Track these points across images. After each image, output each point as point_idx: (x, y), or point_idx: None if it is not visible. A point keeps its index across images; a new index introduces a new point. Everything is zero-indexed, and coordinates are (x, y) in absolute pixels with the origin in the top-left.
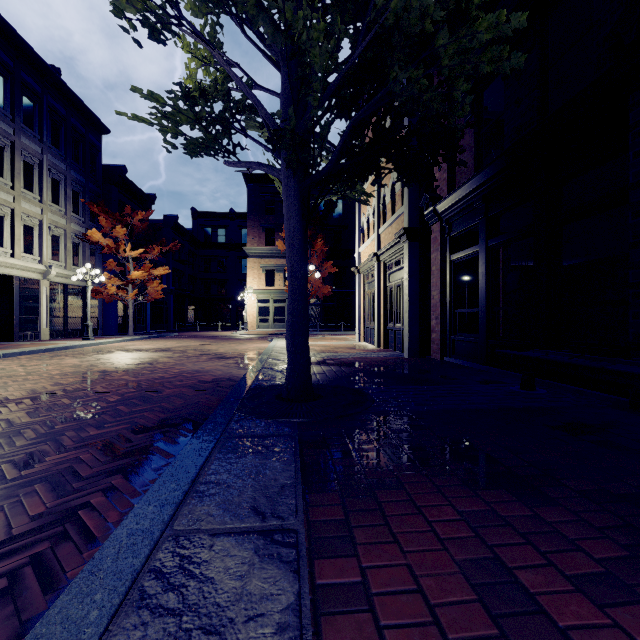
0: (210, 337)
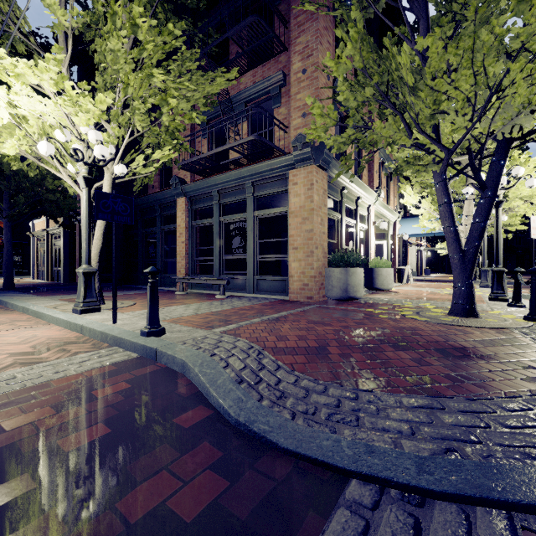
0: None
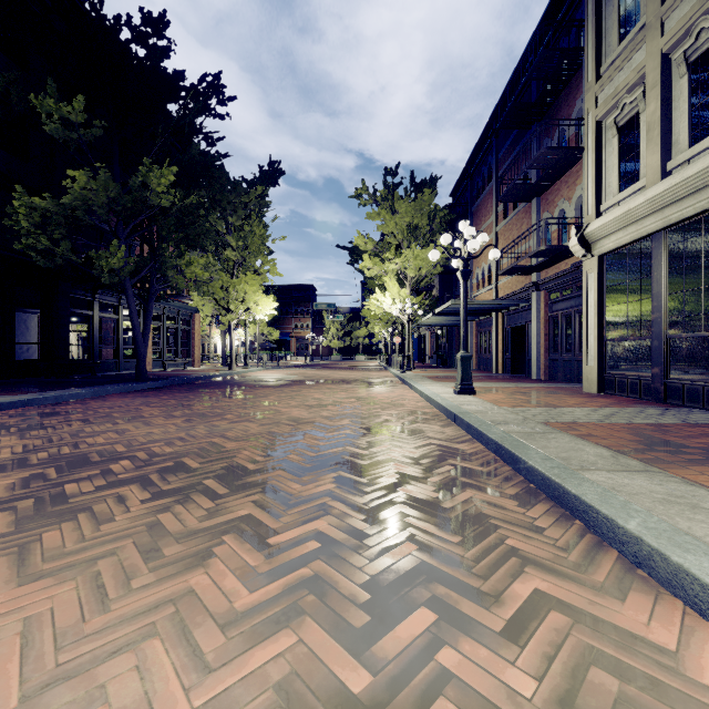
0: None
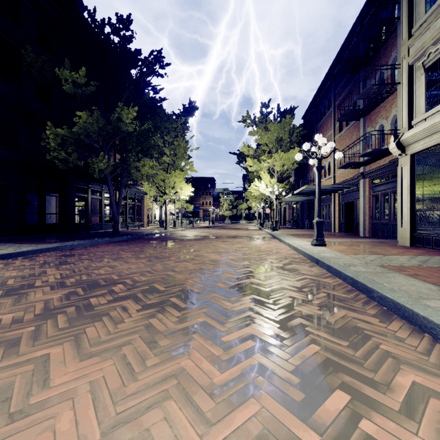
0: None
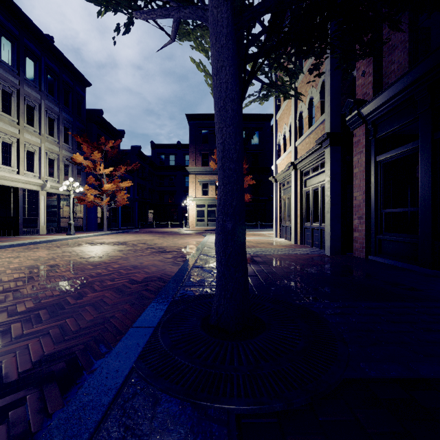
0: (161, 232)
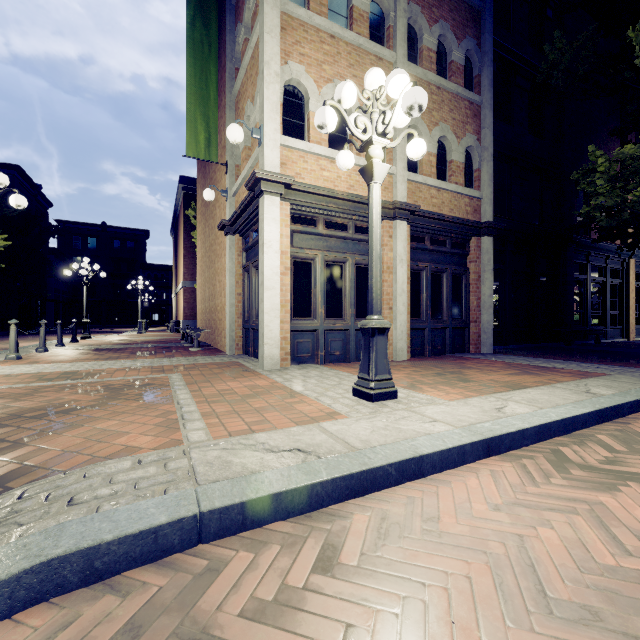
0: None
